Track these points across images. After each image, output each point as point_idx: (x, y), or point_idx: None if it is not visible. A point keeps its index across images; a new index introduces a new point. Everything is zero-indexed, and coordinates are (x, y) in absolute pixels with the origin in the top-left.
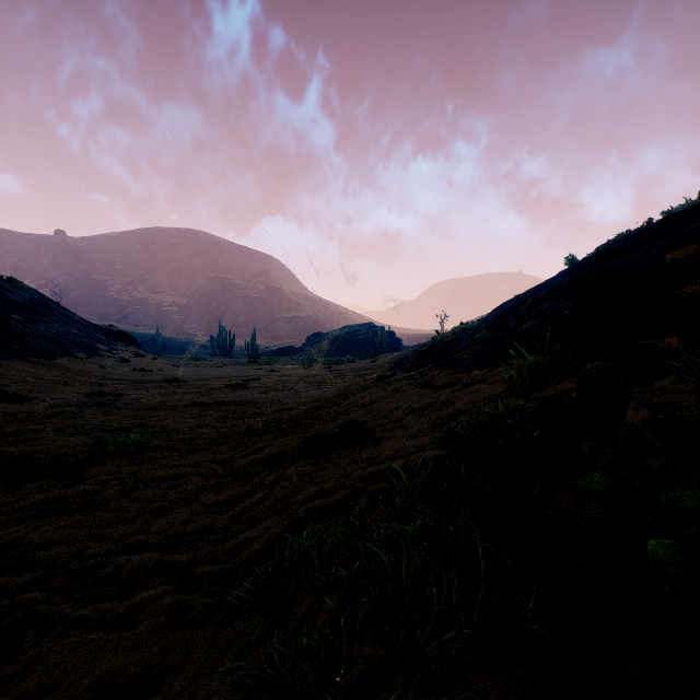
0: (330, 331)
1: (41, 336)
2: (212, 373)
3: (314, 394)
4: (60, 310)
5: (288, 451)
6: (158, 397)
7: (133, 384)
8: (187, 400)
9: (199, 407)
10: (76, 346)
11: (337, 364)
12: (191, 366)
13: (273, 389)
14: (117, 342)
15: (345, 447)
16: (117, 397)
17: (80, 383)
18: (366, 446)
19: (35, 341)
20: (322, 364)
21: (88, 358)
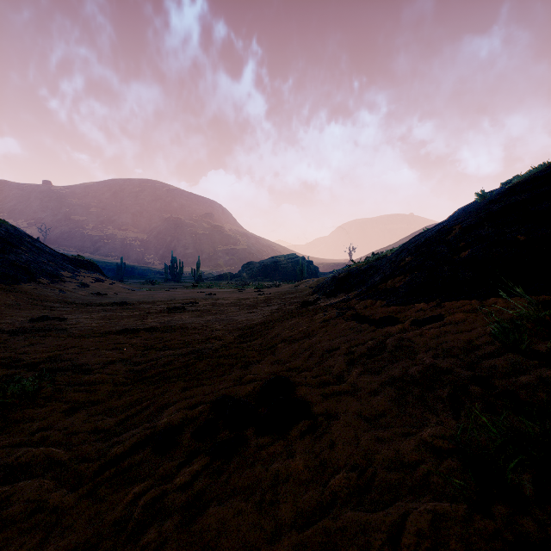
0: (261, 261)
1: (9, 264)
2: (159, 296)
3: (243, 319)
4: (33, 242)
5: (192, 419)
6: (96, 322)
7: (84, 307)
8: (122, 326)
9: (128, 334)
10: (41, 273)
11: (266, 288)
12: (144, 290)
13: (207, 313)
14: (81, 270)
15: (268, 434)
16: (58, 322)
17: (33, 307)
18: (302, 436)
19: (2, 269)
20: (253, 288)
21: (50, 283)
